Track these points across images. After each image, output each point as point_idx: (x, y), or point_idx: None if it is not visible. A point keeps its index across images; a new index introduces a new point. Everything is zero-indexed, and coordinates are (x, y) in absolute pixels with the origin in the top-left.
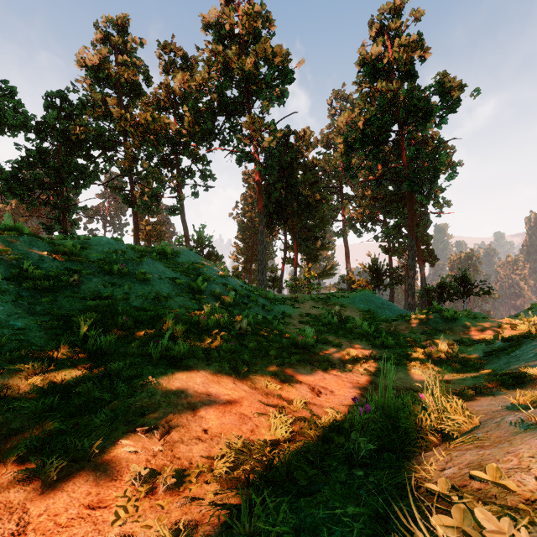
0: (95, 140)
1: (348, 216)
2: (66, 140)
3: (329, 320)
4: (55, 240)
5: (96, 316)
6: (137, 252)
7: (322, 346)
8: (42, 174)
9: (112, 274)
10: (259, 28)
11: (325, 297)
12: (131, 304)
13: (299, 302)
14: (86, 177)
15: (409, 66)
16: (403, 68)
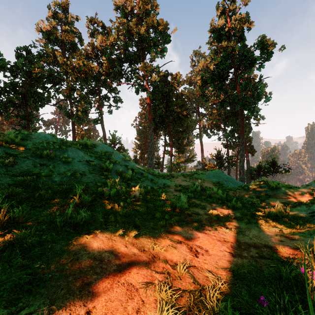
0: (48, 77)
1: (203, 126)
2: (30, 77)
3: (194, 189)
4: (6, 134)
5: (20, 189)
6: (65, 143)
7: (193, 209)
8: (13, 98)
9: (42, 158)
10: (149, 10)
11: (191, 174)
12: (52, 179)
13: (174, 177)
14: (42, 100)
15: (240, 33)
16: (237, 34)
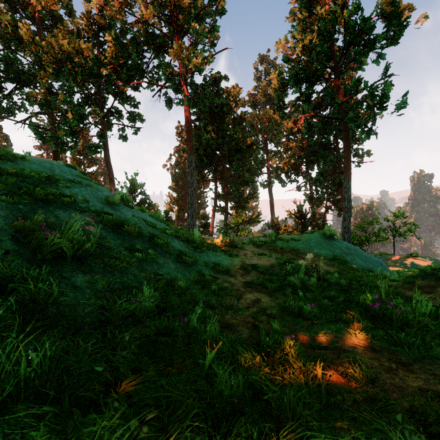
0: (6, 71)
1: (274, 167)
2: None
3: (301, 279)
4: None
5: None
6: None
7: None
8: None
9: None
10: None
11: (269, 240)
12: None
13: (236, 247)
14: None
15: None
16: (339, 0)
